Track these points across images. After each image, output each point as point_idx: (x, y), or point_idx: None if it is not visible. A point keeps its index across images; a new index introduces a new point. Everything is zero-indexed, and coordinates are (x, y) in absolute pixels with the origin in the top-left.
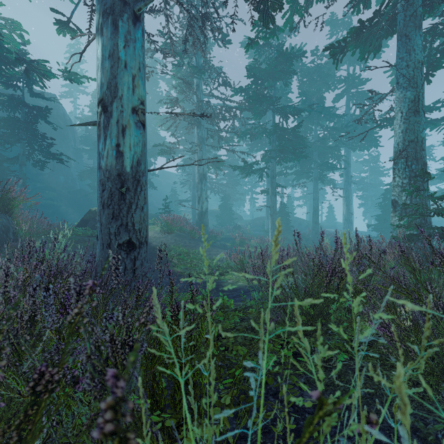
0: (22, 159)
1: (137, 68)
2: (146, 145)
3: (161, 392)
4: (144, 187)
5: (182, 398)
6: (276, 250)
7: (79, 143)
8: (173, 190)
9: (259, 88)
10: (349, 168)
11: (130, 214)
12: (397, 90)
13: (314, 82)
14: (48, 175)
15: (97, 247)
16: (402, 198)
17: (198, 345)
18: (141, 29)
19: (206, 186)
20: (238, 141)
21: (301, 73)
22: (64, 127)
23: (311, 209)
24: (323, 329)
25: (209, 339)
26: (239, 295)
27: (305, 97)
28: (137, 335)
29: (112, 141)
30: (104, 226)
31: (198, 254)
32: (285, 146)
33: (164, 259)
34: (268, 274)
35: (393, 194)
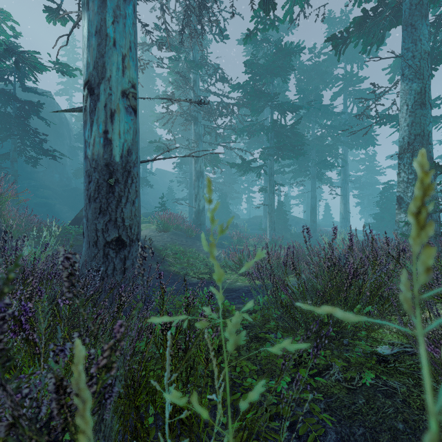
0: (13, 155)
1: (127, 47)
2: (137, 133)
3: (147, 434)
4: (136, 179)
5: (174, 441)
6: (424, 240)
7: (74, 141)
8: (169, 188)
9: (257, 84)
10: (347, 167)
11: (119, 208)
12: (402, 82)
13: (312, 80)
14: (42, 173)
15: (83, 245)
16: (408, 194)
17: (195, 362)
18: (132, 5)
19: (203, 184)
20: (235, 139)
21: (299, 71)
22: (59, 124)
23: (308, 207)
24: (337, 337)
25: (208, 352)
26: (239, 296)
27: (303, 95)
28: (93, 387)
29: (99, 128)
30: (90, 222)
31: (194, 253)
32: (283, 143)
33: (159, 258)
34: (405, 310)
35: (398, 190)
